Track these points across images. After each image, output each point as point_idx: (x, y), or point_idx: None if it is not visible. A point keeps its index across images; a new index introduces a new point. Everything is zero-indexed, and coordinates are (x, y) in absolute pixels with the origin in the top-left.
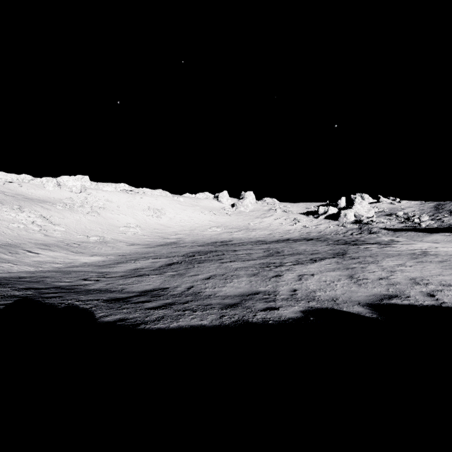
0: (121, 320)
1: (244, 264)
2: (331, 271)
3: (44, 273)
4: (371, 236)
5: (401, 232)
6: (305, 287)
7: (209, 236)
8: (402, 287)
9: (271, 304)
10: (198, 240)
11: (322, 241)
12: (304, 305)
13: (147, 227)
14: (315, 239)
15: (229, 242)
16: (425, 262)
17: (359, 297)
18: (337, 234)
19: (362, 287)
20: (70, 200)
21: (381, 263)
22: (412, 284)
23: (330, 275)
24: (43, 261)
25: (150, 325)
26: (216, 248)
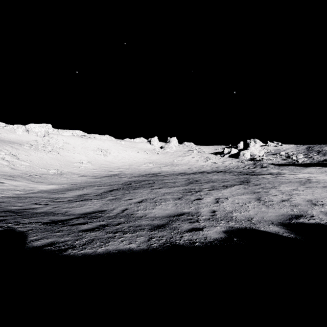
0: (50, 244)
1: (170, 190)
2: (241, 195)
3: (2, 199)
4: (263, 170)
5: (284, 166)
6: (222, 208)
7: (143, 170)
8: (304, 207)
9: (195, 225)
10: (135, 172)
11: (228, 172)
12: (225, 225)
13: (96, 162)
14: (223, 171)
15: (159, 174)
16: (312, 187)
17: (270, 217)
18: (238, 168)
19: (270, 208)
20: (35, 142)
21: (279, 188)
22: (311, 205)
23: (241, 198)
24: (6, 189)
25: (77, 250)
26: (148, 178)
